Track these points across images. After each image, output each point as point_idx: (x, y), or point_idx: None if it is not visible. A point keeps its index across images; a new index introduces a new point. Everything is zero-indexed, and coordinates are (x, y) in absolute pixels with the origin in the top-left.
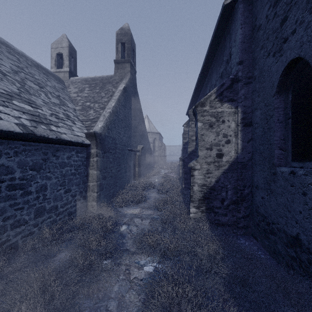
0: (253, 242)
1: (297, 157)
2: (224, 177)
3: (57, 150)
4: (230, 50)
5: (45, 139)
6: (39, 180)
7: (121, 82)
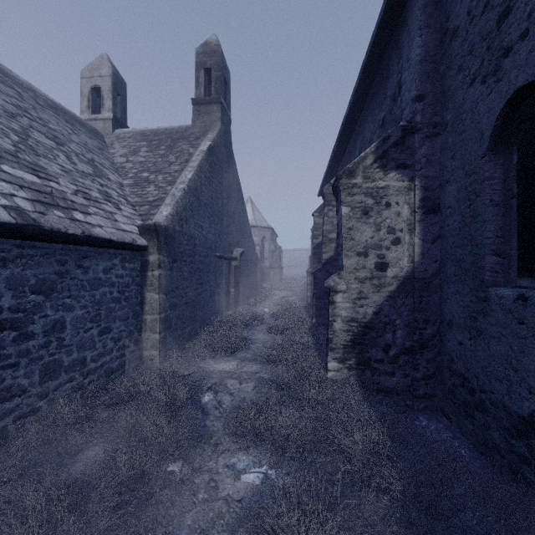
0: (442, 423)
1: (528, 268)
2: (389, 305)
3: (84, 256)
4: (400, 77)
5: (60, 235)
6: (49, 312)
7: (204, 137)
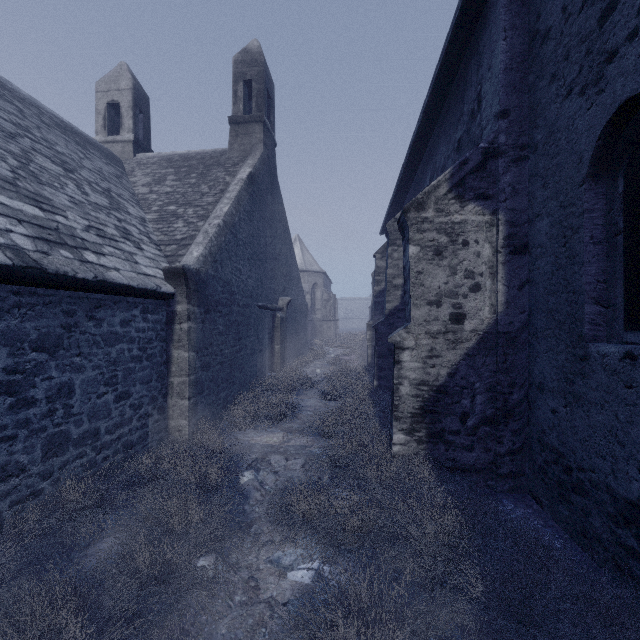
0: (532, 508)
1: (637, 320)
2: (467, 365)
3: (97, 306)
4: (480, 89)
5: (67, 280)
6: (54, 373)
7: (243, 163)
